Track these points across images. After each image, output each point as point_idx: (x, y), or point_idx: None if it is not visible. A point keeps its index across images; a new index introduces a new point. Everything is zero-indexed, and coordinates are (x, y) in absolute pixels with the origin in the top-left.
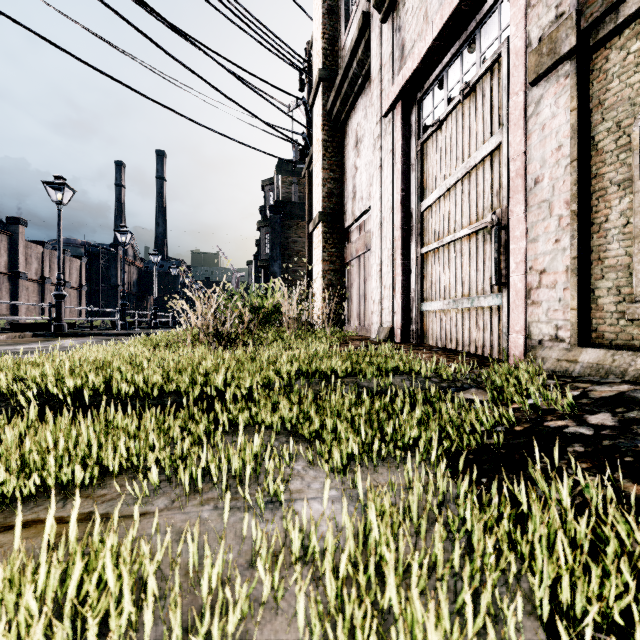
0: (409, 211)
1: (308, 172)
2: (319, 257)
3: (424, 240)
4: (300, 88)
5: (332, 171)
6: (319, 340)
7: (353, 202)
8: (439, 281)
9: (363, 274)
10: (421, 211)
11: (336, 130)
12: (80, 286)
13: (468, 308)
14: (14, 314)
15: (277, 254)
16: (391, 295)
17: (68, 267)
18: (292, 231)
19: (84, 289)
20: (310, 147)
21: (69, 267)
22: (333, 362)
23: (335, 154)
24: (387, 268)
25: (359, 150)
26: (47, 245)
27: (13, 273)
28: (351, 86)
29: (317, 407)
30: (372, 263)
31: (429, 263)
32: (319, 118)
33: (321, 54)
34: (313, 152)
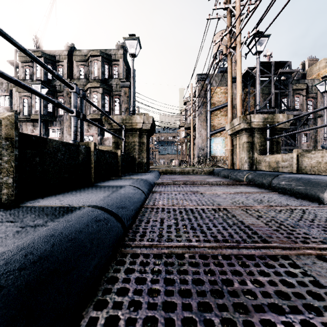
0: None
1: None
2: None
3: None
4: None
5: None
6: None
7: None
8: None
9: None
10: None
11: None
12: None
13: None
14: None
15: None
16: None
17: None
18: None
19: None
20: None
21: None
22: None
23: None
24: None
25: None
26: None
27: None
28: None
29: None
30: None
31: None
32: None
33: None
34: None
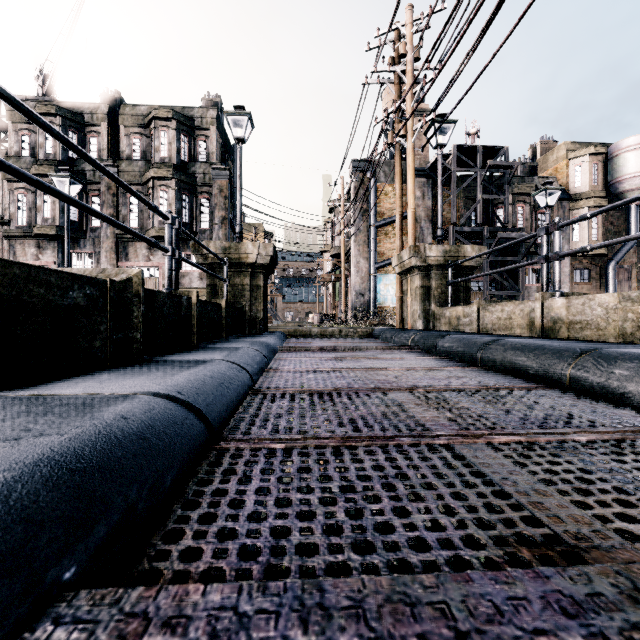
0: None
1: None
2: None
3: None
4: None
5: None
6: None
7: None
8: None
9: None
10: None
11: None
12: None
13: None
14: None
15: None
16: None
17: None
18: None
19: None
20: None
21: None
22: None
23: None
24: None
25: None
26: None
27: None
28: None
29: None
30: None
31: None
32: None
33: None
34: None
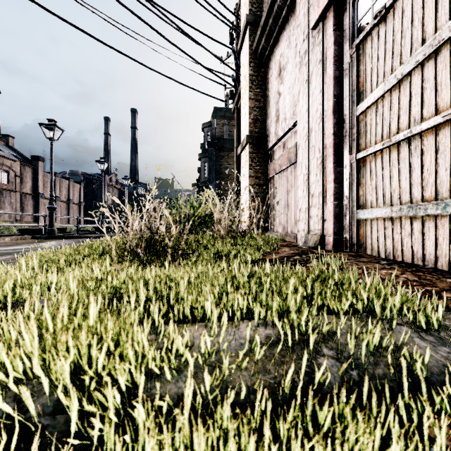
0: (341, 117)
1: (236, 108)
2: (246, 174)
3: (360, 145)
4: (230, 41)
5: (257, 101)
6: (250, 248)
7: (276, 124)
8: (382, 186)
9: (286, 186)
10: (356, 115)
11: (261, 66)
12: (80, 202)
13: (434, 215)
14: (36, 221)
15: (213, 177)
16: (321, 203)
17: (71, 189)
18: (224, 160)
19: (82, 204)
20: (238, 88)
21: (72, 189)
22: (291, 306)
23: (260, 86)
24: (316, 177)
25: (282, 77)
26: (57, 174)
27: (35, 194)
28: (275, 20)
29: (271, 419)
30: (298, 174)
31: (367, 168)
32: (246, 57)
33: (248, 2)
34: (241, 88)
